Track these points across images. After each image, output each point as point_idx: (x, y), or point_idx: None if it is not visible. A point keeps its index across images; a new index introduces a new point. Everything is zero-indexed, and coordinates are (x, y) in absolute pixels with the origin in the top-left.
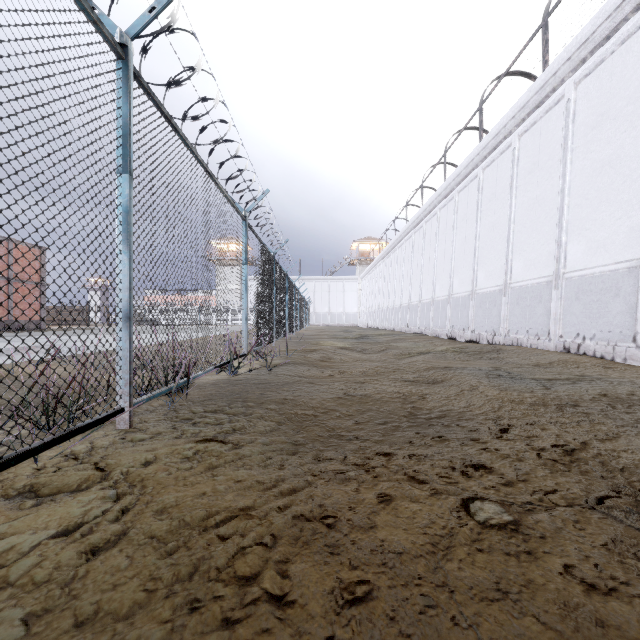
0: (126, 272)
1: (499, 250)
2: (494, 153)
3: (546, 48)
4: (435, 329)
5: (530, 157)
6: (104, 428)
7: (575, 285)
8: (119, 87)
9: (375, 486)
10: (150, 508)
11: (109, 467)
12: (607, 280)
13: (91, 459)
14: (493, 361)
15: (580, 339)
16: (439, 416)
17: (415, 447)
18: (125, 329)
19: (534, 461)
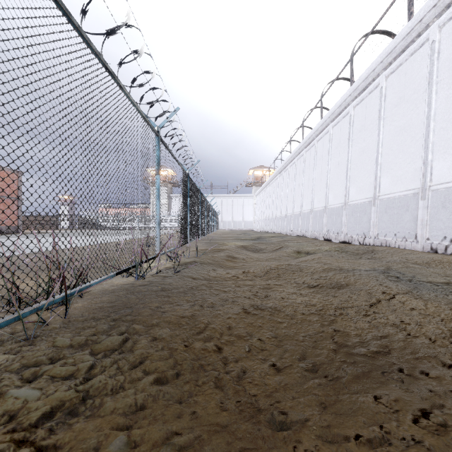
0: None
1: (368, 170)
2: (363, 93)
3: (411, 2)
4: (314, 232)
5: (396, 93)
6: None
7: (441, 195)
8: None
9: None
10: None
11: None
12: None
13: None
14: (372, 260)
15: (447, 241)
16: (382, 351)
17: None
18: None
19: None
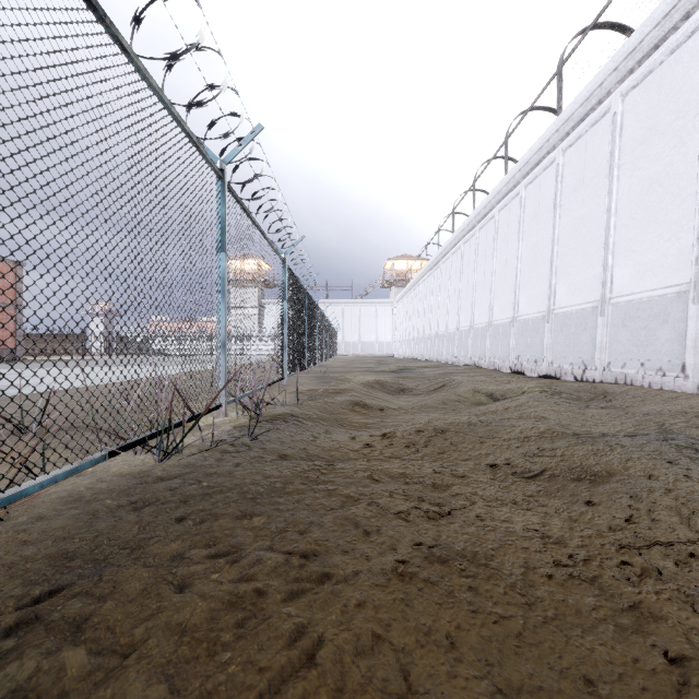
0: None
1: (591, 254)
2: (581, 126)
3: None
4: (493, 360)
5: (642, 121)
6: None
7: None
8: None
9: None
10: None
11: None
12: None
13: None
14: (611, 410)
15: None
16: None
17: None
18: None
19: None
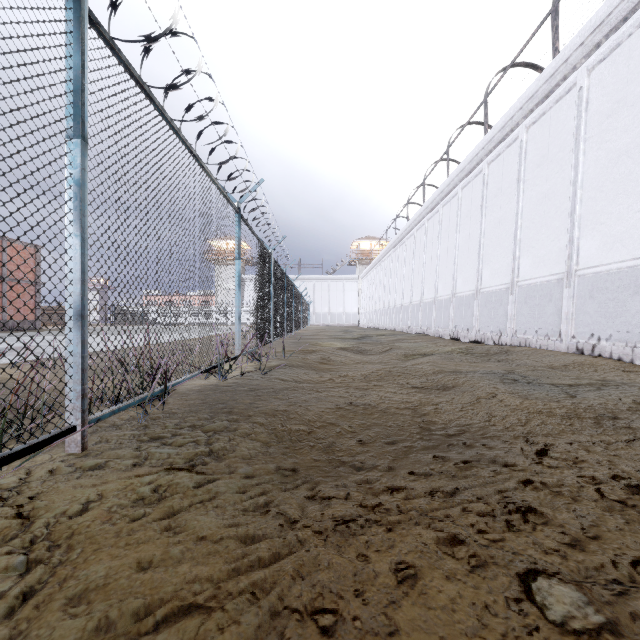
0: (78, 259)
1: (505, 247)
2: (500, 147)
3: (556, 34)
4: (438, 329)
5: (539, 149)
6: (53, 450)
7: (589, 283)
8: (69, 32)
9: (391, 549)
10: (64, 592)
11: (34, 513)
12: (625, 277)
13: (17, 499)
14: (502, 363)
15: (595, 340)
16: (458, 432)
17: (436, 479)
18: (77, 329)
19: (597, 503)
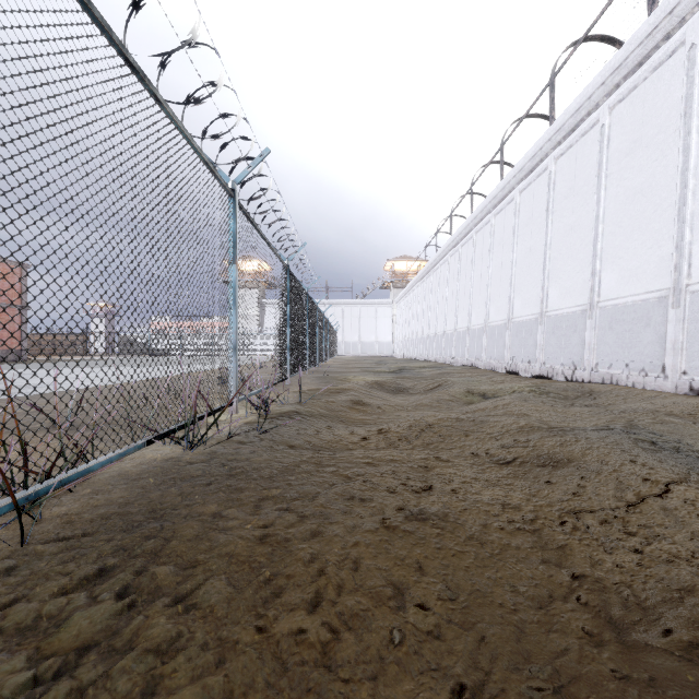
0: None
1: (580, 259)
2: (572, 136)
3: None
4: (489, 361)
5: (628, 134)
6: None
7: None
8: None
9: None
10: None
11: None
12: None
13: None
14: (593, 408)
15: None
16: None
17: None
18: None
19: None
